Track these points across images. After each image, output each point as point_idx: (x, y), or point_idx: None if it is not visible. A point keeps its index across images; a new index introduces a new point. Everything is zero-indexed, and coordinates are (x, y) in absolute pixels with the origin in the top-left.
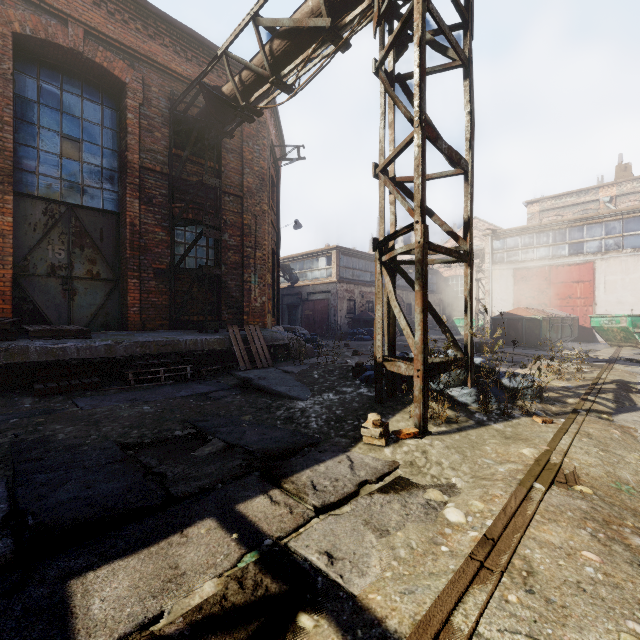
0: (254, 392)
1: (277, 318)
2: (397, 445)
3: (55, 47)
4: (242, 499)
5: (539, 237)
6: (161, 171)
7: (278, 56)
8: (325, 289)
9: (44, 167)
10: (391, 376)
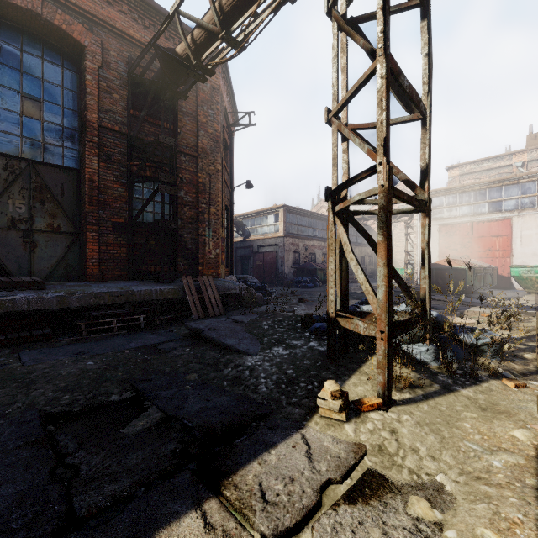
0: (204, 344)
1: (230, 268)
2: (359, 420)
3: (13, 8)
4: (166, 520)
5: (462, 197)
6: (119, 131)
7: (228, 11)
8: (273, 242)
9: (4, 124)
10: (343, 331)
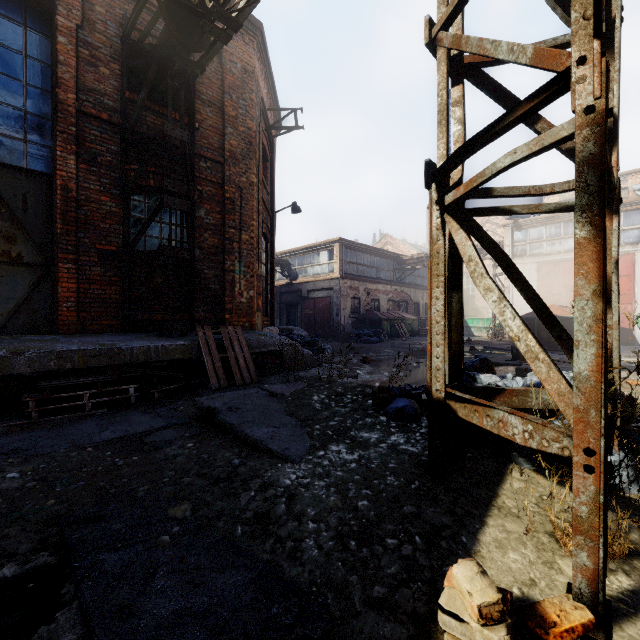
0: (218, 433)
1: (271, 317)
2: None
3: None
4: None
5: (567, 227)
6: (109, 120)
7: None
8: (327, 286)
9: None
10: (454, 421)
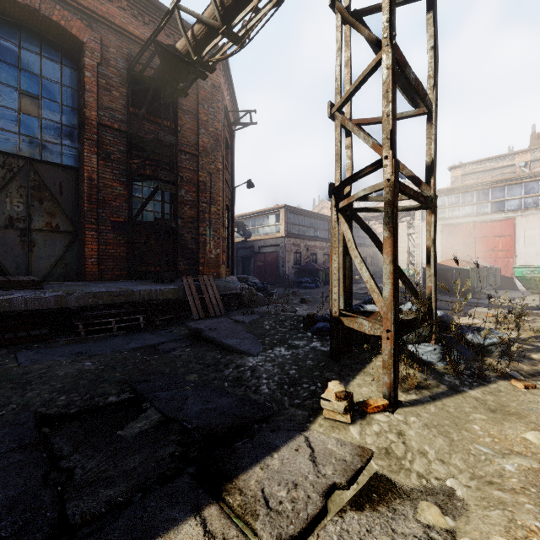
0: (204, 344)
1: (231, 268)
2: (365, 422)
3: (11, 3)
4: (163, 527)
5: (464, 197)
6: (119, 128)
7: (229, 5)
8: (274, 243)
9: (1, 121)
10: (347, 331)
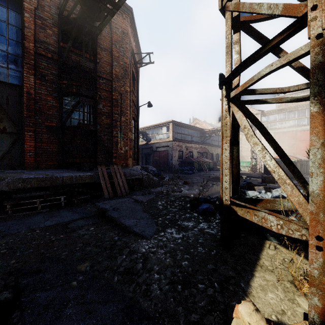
0: (107, 222)
1: (137, 161)
2: None
3: None
4: None
5: (289, 114)
6: (52, 57)
7: None
8: (166, 145)
9: None
10: (234, 216)
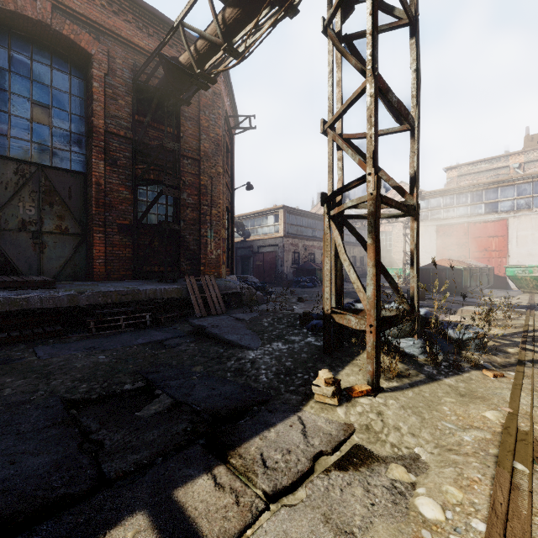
0: (207, 340)
1: (231, 268)
2: (350, 404)
3: (24, 19)
4: (182, 481)
5: (459, 198)
6: (125, 135)
7: (230, 24)
8: (273, 243)
9: (15, 130)
10: (338, 327)
